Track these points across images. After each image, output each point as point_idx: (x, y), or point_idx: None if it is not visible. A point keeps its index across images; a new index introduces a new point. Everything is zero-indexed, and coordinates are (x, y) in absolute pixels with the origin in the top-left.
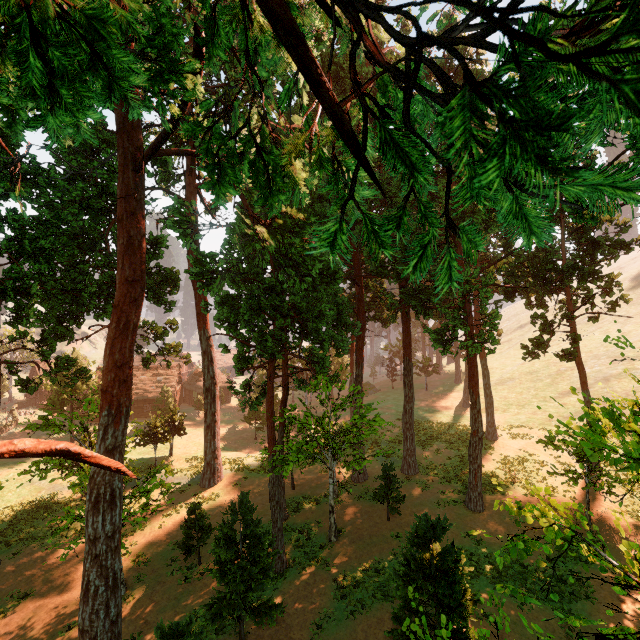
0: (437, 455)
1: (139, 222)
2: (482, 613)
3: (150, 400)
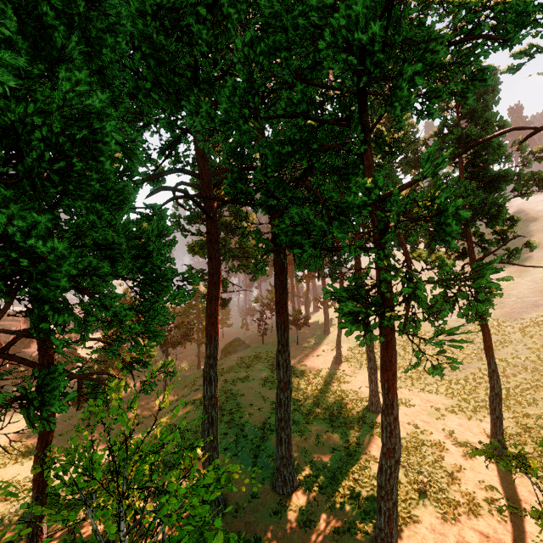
0: (318, 446)
1: None
2: None
3: None
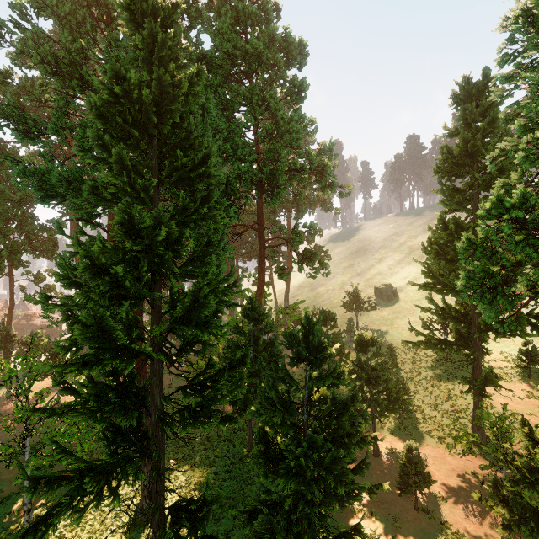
0: None
1: None
2: None
3: None
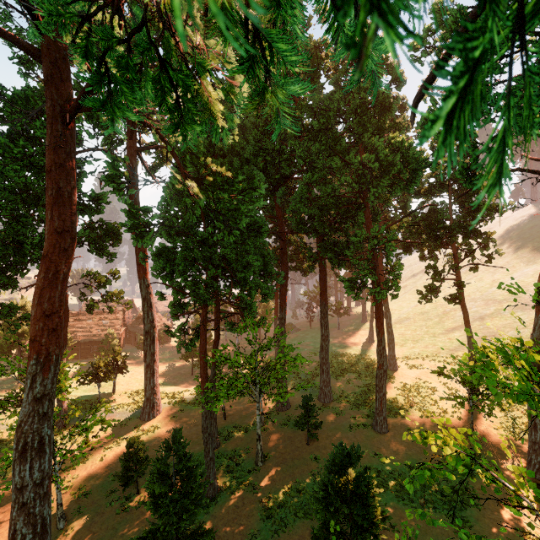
0: (348, 385)
1: (69, 174)
2: (389, 524)
3: (96, 342)
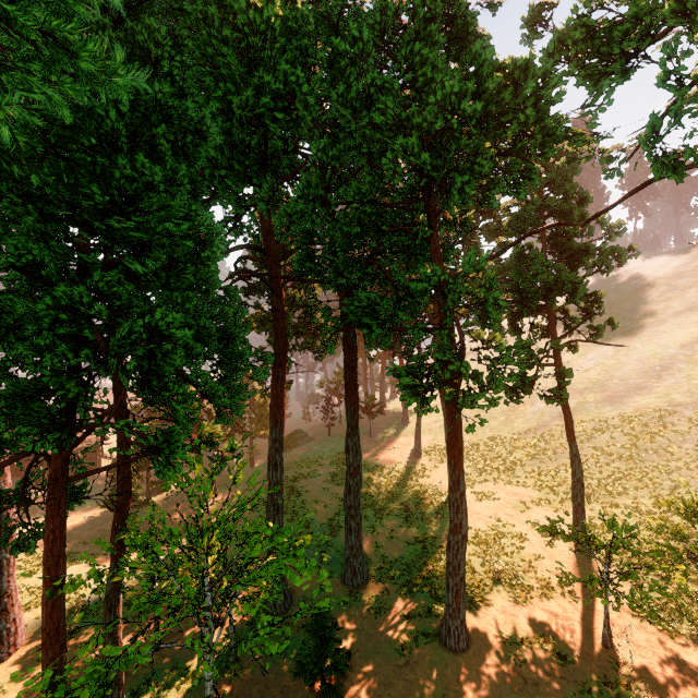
0: (391, 541)
1: None
2: None
3: None
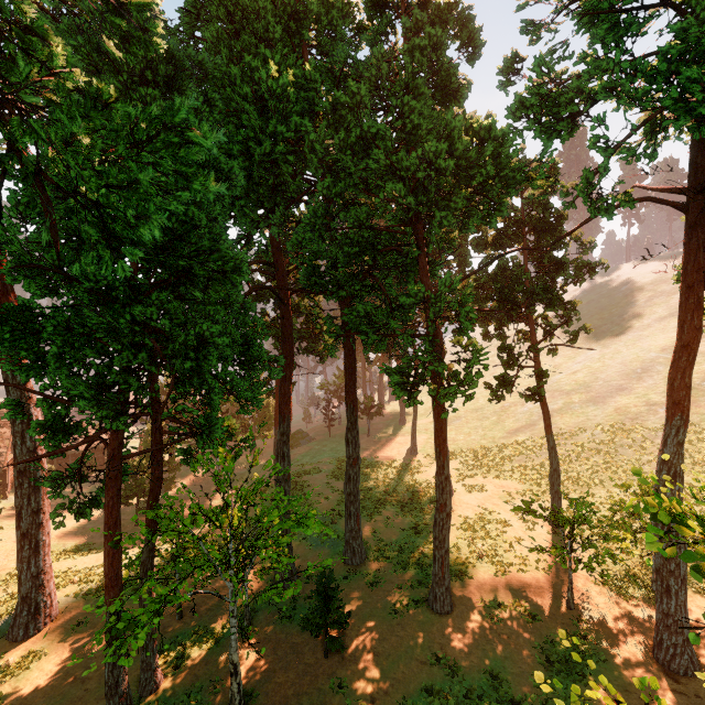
0: (387, 527)
1: None
2: None
3: None
